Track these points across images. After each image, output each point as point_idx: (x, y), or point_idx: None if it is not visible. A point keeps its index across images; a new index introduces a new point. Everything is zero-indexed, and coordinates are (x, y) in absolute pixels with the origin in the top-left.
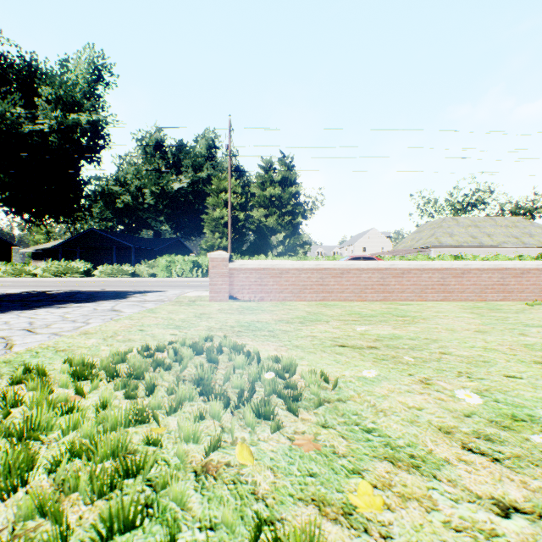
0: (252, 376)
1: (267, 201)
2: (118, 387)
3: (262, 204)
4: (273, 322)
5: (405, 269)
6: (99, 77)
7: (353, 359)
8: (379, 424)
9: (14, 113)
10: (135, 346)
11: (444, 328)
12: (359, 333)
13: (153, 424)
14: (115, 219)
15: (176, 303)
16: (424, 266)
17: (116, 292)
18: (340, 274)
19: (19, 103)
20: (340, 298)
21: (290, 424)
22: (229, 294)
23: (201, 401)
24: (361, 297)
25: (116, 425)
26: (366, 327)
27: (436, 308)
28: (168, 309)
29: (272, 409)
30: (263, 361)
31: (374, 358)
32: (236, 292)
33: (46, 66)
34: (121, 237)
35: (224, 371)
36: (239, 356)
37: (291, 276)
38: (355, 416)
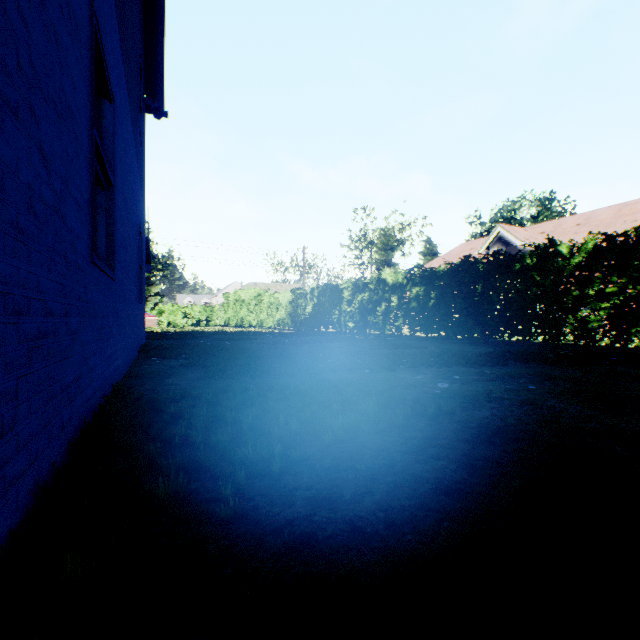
0: None
1: None
2: None
3: None
4: None
5: None
6: None
7: None
8: None
9: None
10: None
11: None
12: None
13: None
14: None
15: None
16: None
17: None
18: None
19: None
20: None
21: None
22: None
23: None
24: None
25: None
26: None
27: None
28: None
29: None
30: None
31: None
32: None
33: None
34: None
35: None
36: None
37: None
38: None
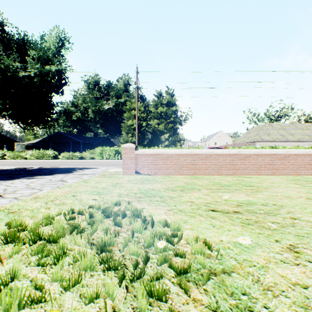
0: (147, 242)
1: (158, 115)
2: (34, 252)
3: (156, 117)
4: (163, 190)
5: (247, 155)
6: (62, 44)
7: (225, 223)
8: (273, 311)
9: (14, 66)
10: (64, 209)
11: (282, 195)
12: (223, 199)
13: (49, 304)
14: (72, 126)
15: (102, 176)
16: (259, 152)
17: (67, 168)
18: (205, 158)
19: (17, 60)
20: (205, 173)
21: (182, 308)
22: (135, 170)
23: (100, 271)
24: (218, 172)
25: (10, 308)
26: (227, 194)
27: (270, 180)
28: (96, 180)
29: (164, 291)
30: (156, 224)
31: (241, 223)
32: (139, 169)
33: (32, 39)
34: (75, 136)
35: (125, 234)
36: (137, 222)
37: (174, 159)
38: (244, 296)
